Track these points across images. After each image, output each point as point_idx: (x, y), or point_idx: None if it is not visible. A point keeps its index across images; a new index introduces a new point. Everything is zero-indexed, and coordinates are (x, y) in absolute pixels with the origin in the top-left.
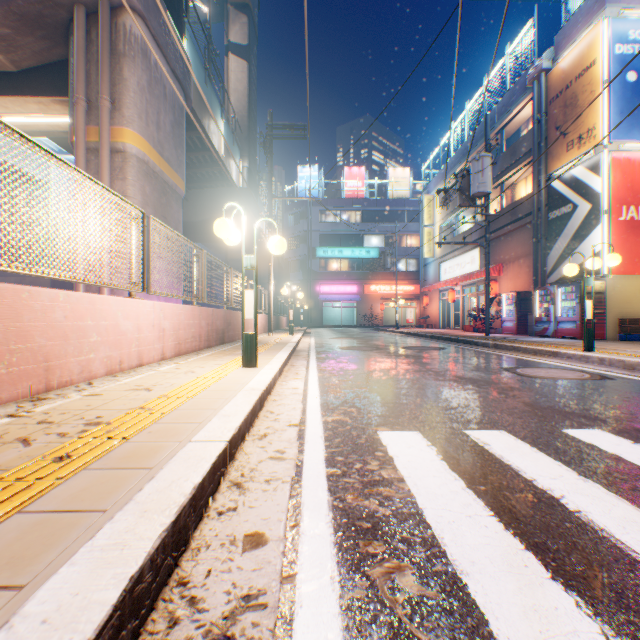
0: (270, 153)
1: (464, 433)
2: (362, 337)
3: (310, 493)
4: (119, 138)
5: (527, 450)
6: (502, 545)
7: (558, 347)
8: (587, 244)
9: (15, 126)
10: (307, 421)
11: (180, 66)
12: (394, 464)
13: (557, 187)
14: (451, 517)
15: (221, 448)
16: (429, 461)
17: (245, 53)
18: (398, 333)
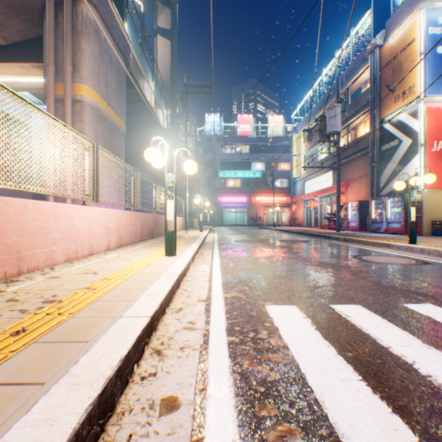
0: (186, 104)
1: (330, 307)
2: (250, 233)
3: (215, 359)
4: (78, 92)
5: (380, 321)
6: (373, 408)
7: (390, 240)
8: (409, 168)
9: (5, 84)
10: (212, 297)
11: (122, 42)
12: (279, 333)
13: (387, 128)
14: (328, 381)
15: (145, 323)
16: (306, 331)
17: (169, 35)
18: (275, 230)
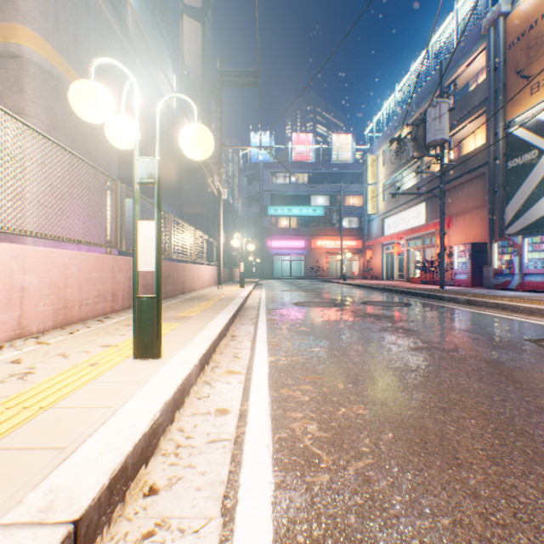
0: (220, 100)
1: None
2: (313, 289)
3: None
4: (12, 38)
5: None
6: None
7: None
8: None
9: None
10: None
11: None
12: None
13: (518, 134)
14: None
15: None
16: None
17: (199, 15)
18: (346, 285)
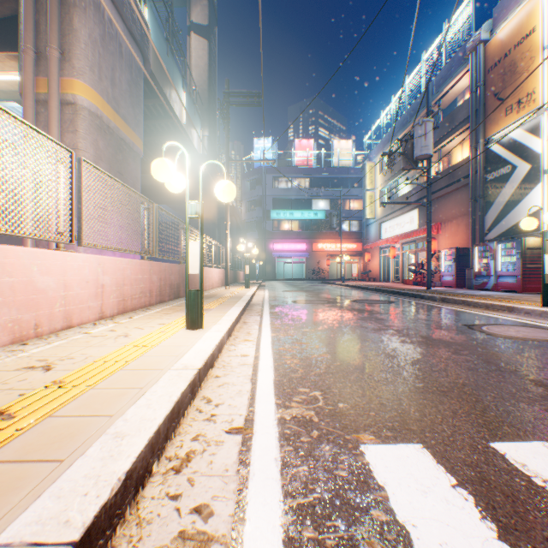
0: (227, 119)
1: (494, 450)
2: (312, 290)
3: None
4: (69, 89)
5: None
6: None
7: (510, 301)
8: (526, 202)
9: None
10: (255, 419)
11: (137, 27)
12: None
13: (495, 150)
14: None
15: None
16: (481, 546)
17: (205, 32)
18: (344, 286)
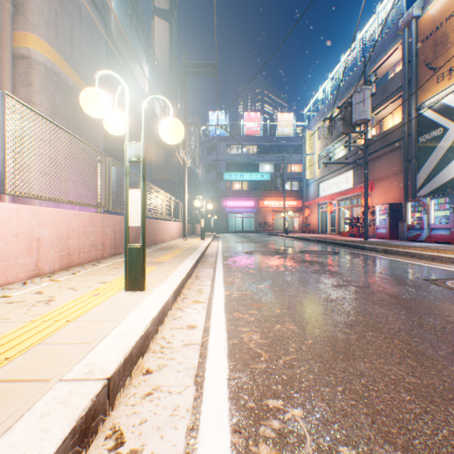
0: (184, 87)
1: None
2: (260, 241)
3: None
4: (23, 43)
5: None
6: None
7: None
8: None
9: None
10: None
11: None
12: None
13: (427, 114)
14: None
15: None
16: None
17: (167, 16)
18: (288, 237)
